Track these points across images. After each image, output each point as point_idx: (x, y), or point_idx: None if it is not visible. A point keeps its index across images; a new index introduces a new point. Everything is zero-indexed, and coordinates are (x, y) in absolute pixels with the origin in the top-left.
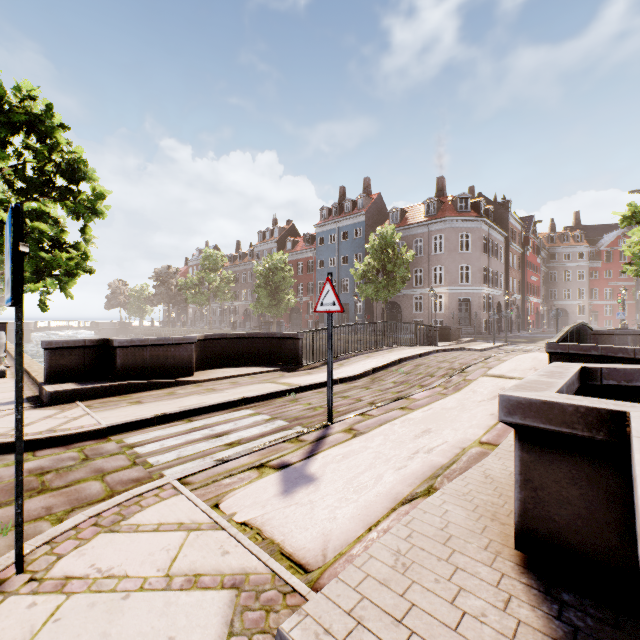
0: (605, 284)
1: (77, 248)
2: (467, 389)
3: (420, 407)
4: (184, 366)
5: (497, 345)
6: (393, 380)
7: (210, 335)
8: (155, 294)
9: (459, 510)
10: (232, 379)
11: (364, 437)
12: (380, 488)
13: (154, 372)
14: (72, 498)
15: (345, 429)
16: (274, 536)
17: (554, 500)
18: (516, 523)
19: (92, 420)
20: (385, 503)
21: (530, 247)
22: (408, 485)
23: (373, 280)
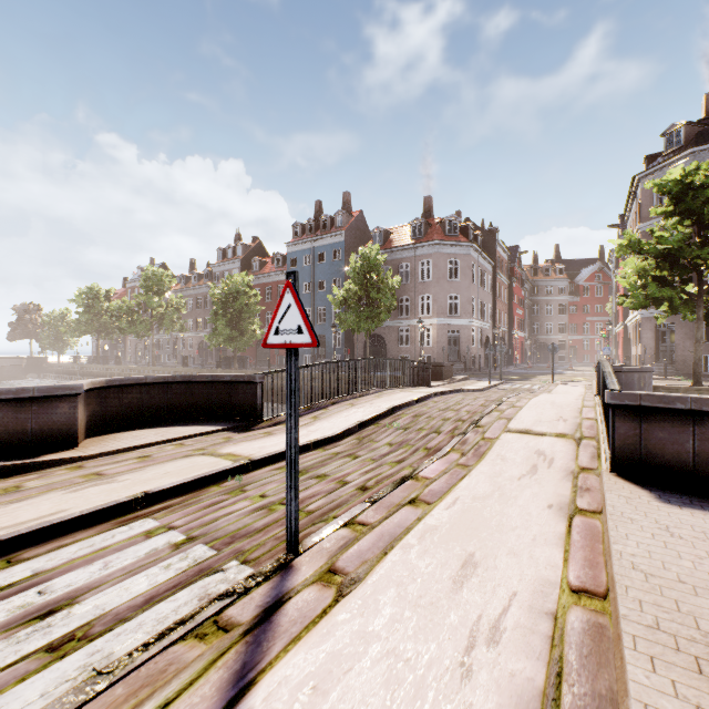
0: (583, 319)
1: None
2: (492, 455)
3: (440, 497)
4: (59, 433)
5: (494, 384)
6: (388, 440)
7: (117, 380)
8: (78, 322)
9: None
10: (145, 450)
11: (359, 596)
12: None
13: None
14: None
15: (321, 572)
16: None
17: None
18: None
19: None
20: None
21: (516, 278)
22: None
23: (355, 308)
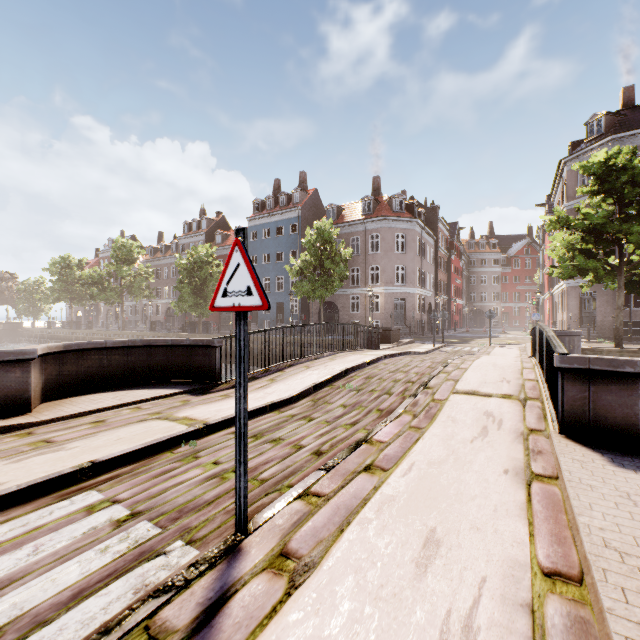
0: (514, 288)
1: None
2: (443, 416)
3: (396, 463)
4: (11, 398)
5: (437, 347)
6: (342, 402)
7: (76, 344)
8: (52, 289)
9: None
10: (100, 414)
11: (313, 588)
12: None
13: None
14: None
15: (272, 556)
16: None
17: None
18: None
19: None
20: None
21: (455, 251)
22: None
23: (310, 277)
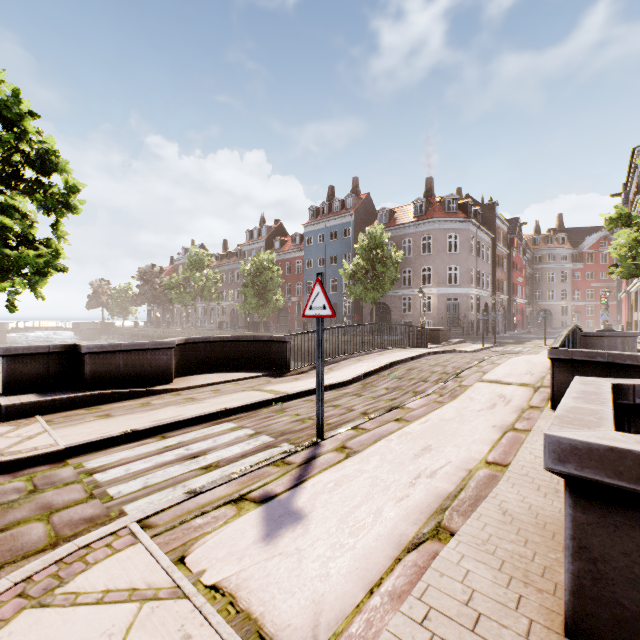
0: (587, 285)
1: (48, 245)
2: (464, 396)
3: (417, 418)
4: (162, 373)
5: (487, 346)
6: (385, 386)
7: (191, 339)
8: (139, 294)
9: (483, 570)
10: (214, 386)
11: (358, 457)
12: (380, 528)
13: (128, 380)
14: (4, 548)
15: (337, 447)
16: (251, 607)
17: (622, 578)
18: (566, 602)
19: (49, 439)
20: (387, 550)
21: (516, 248)
22: (412, 523)
23: (362, 280)
